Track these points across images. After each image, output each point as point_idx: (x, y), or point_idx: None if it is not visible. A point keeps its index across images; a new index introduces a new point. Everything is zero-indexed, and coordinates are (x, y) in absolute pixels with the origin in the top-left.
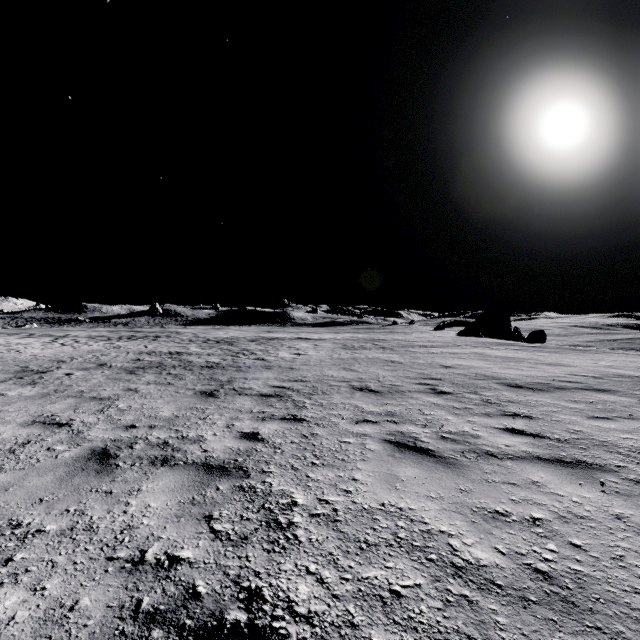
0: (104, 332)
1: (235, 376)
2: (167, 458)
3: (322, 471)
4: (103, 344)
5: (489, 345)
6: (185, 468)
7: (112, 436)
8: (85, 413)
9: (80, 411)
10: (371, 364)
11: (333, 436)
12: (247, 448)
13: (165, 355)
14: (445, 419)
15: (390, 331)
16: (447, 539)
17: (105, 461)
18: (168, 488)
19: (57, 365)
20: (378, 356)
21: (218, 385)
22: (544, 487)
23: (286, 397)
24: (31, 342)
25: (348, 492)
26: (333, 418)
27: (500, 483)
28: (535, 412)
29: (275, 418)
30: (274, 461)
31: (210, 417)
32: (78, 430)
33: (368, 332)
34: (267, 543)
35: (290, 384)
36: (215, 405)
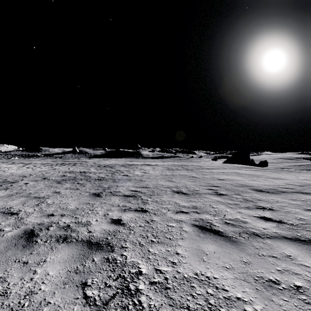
0: (49, 161)
1: (112, 184)
2: (67, 237)
3: (157, 247)
4: (48, 167)
5: (240, 168)
6: (76, 244)
7: (39, 221)
8: (28, 206)
9: (26, 205)
10: (182, 178)
11: (163, 222)
12: (114, 230)
13: (78, 173)
14: (225, 211)
15: (190, 161)
16: (243, 305)
17: (30, 239)
18: (63, 259)
19: (22, 178)
20: (185, 174)
21: (102, 190)
22: (295, 260)
23: (138, 197)
24: (12, 166)
25: (174, 263)
26: (163, 210)
27: (267, 256)
28: (274, 206)
29: (131, 210)
30: (129, 239)
31: (95, 209)
32: (21, 217)
33: (179, 161)
34: (120, 309)
35: (140, 189)
36: (99, 201)
